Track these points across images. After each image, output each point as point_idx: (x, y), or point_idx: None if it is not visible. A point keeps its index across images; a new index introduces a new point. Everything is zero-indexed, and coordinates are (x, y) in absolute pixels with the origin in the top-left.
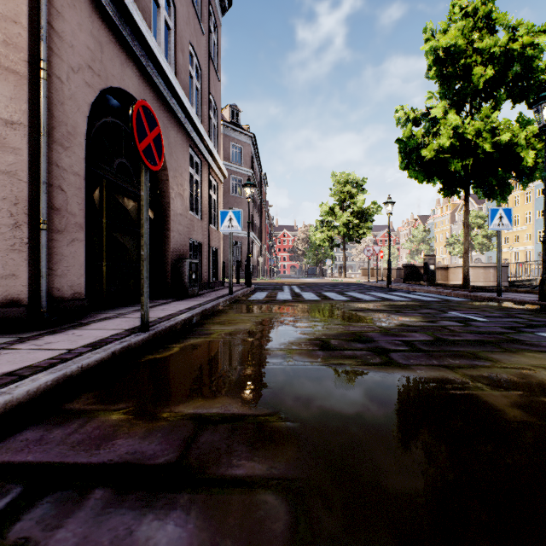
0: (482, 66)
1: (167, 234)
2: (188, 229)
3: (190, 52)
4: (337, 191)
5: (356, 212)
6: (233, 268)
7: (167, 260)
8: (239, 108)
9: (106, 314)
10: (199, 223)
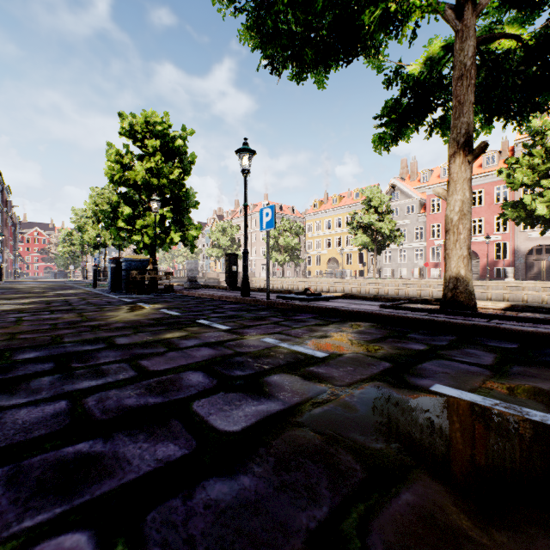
0: None
1: None
2: None
3: None
4: (77, 220)
5: None
6: None
7: None
8: None
9: None
10: None
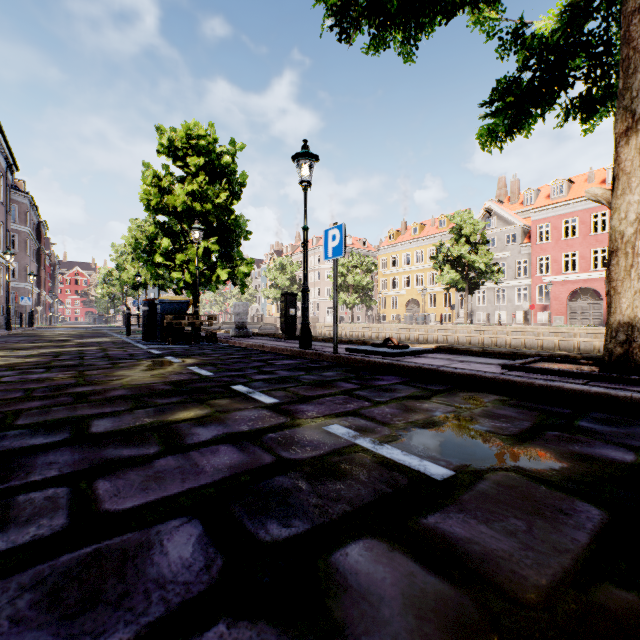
0: None
1: None
2: (0, 302)
3: None
4: (117, 258)
5: None
6: None
7: None
8: None
9: None
10: (3, 297)
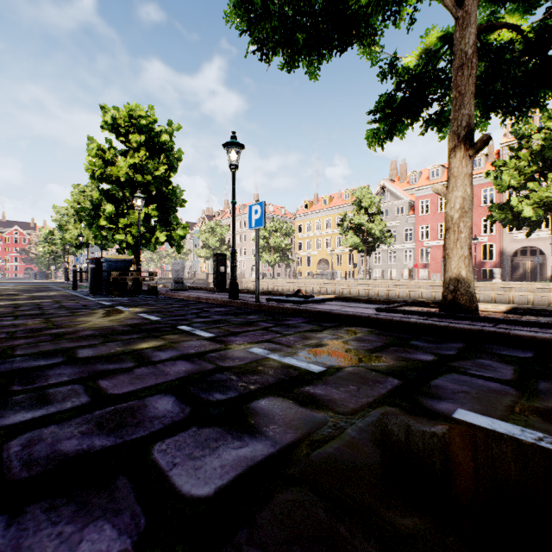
0: None
1: None
2: None
3: None
4: (58, 219)
5: None
6: None
7: None
8: None
9: None
10: None
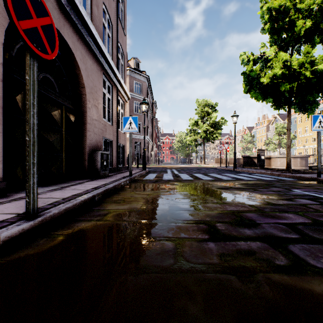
0: (302, 20)
1: (85, 133)
2: (101, 131)
3: (104, 10)
4: (199, 111)
5: (211, 123)
6: (135, 158)
7: (85, 151)
8: (139, 60)
9: (22, 194)
10: (110, 127)
